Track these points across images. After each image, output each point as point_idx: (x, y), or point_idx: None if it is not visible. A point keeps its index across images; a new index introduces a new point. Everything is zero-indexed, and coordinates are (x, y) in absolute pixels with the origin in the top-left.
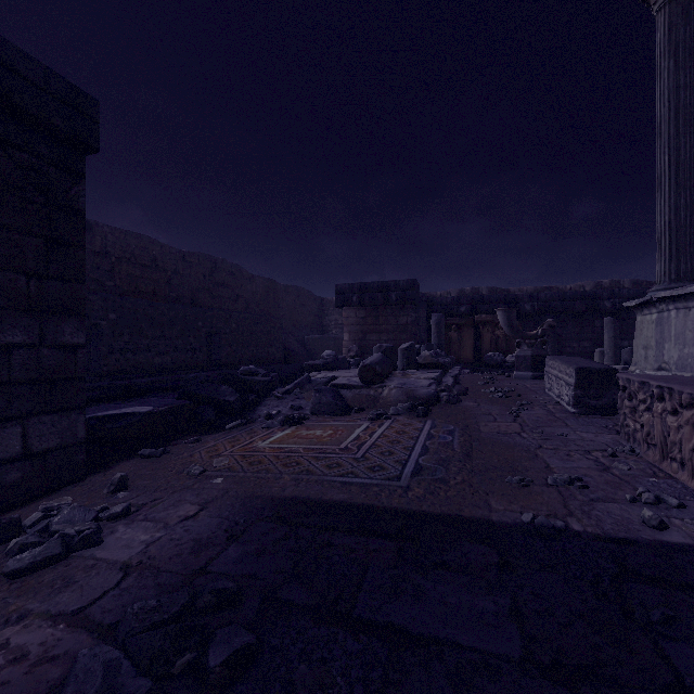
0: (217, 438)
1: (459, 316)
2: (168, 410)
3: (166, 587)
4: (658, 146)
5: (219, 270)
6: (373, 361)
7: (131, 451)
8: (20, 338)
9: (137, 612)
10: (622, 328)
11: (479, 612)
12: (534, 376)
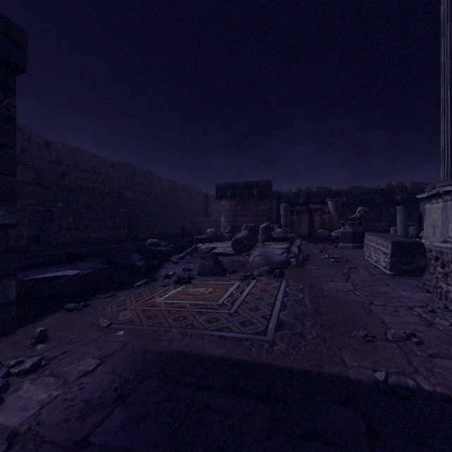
0: (127, 294)
1: (298, 205)
2: (92, 272)
3: None
4: (442, 85)
5: (138, 174)
6: (242, 236)
7: (60, 305)
8: None
9: None
10: (408, 213)
11: None
12: (354, 246)
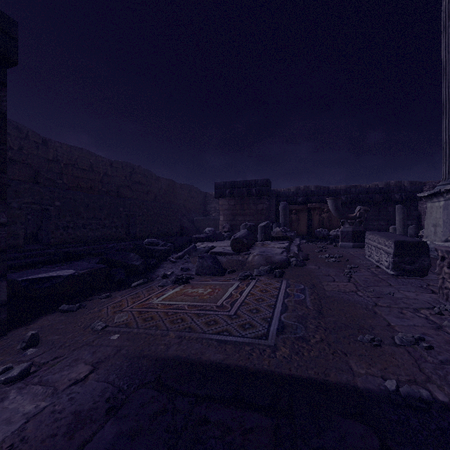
0: (123, 294)
1: (297, 204)
2: (88, 272)
3: None
4: (444, 82)
5: (136, 173)
6: (241, 235)
7: (54, 306)
8: None
9: None
10: (407, 212)
11: None
12: (354, 246)
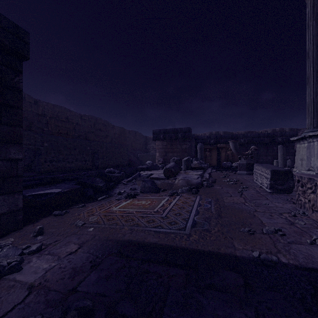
0: (93, 205)
1: (210, 144)
2: (69, 191)
3: (51, 302)
4: (307, 63)
5: (98, 123)
6: (170, 166)
7: (49, 212)
8: None
9: None
10: (286, 150)
11: None
12: (247, 173)
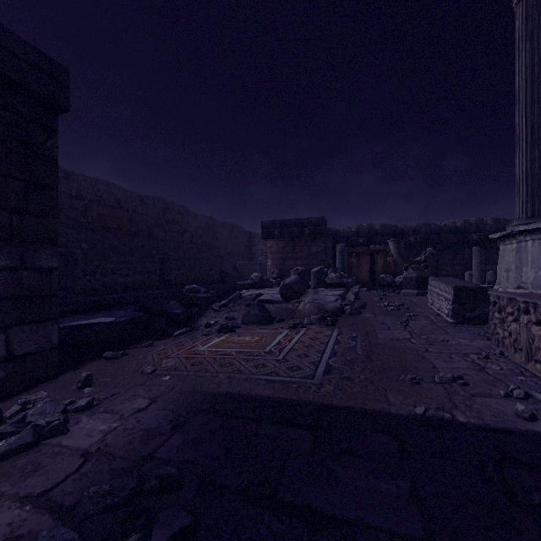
0: (166, 343)
1: (358, 246)
2: (127, 320)
3: (119, 471)
4: (517, 111)
5: (170, 210)
6: (291, 281)
7: (97, 354)
8: (3, 263)
9: (92, 495)
10: (486, 255)
11: (384, 494)
12: (418, 293)
